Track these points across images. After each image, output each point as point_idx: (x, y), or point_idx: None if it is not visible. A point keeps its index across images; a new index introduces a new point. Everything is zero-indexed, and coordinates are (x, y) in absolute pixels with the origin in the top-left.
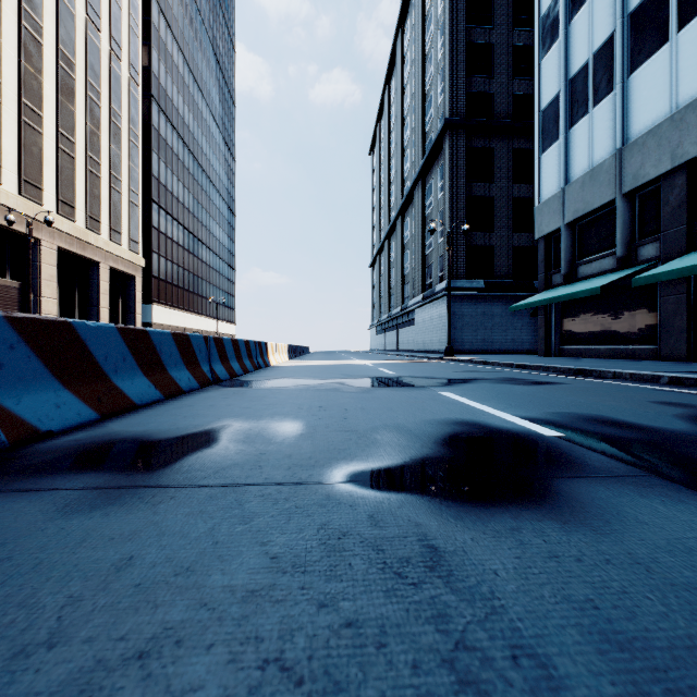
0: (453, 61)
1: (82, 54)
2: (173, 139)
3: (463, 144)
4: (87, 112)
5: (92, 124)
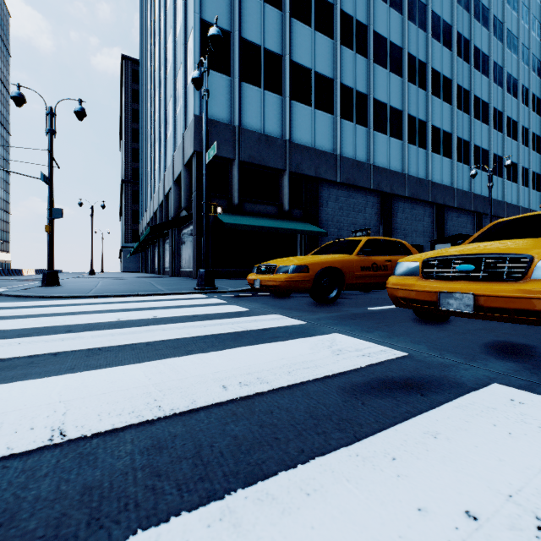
0: (126, 156)
1: None
2: None
3: (131, 189)
4: None
5: None
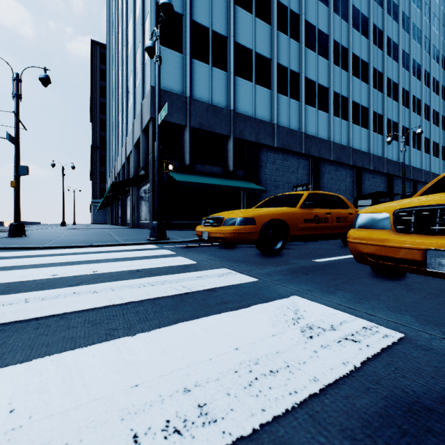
0: (95, 125)
1: None
2: None
3: (99, 154)
4: None
5: None
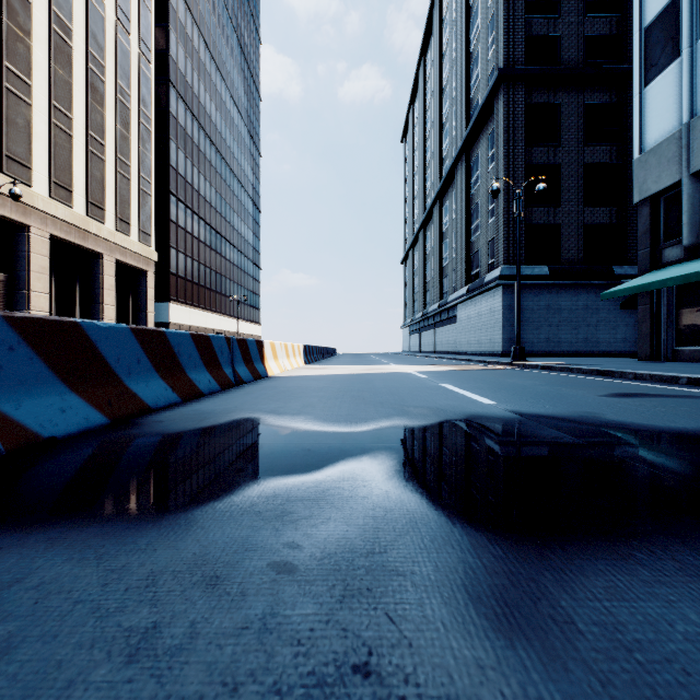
0: None
1: (82, 21)
2: (193, 129)
3: (521, 99)
4: (88, 86)
5: (93, 100)
